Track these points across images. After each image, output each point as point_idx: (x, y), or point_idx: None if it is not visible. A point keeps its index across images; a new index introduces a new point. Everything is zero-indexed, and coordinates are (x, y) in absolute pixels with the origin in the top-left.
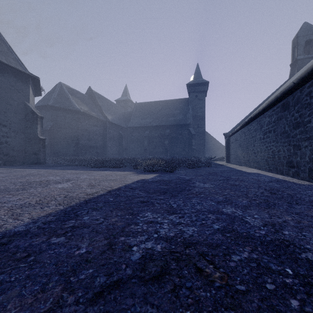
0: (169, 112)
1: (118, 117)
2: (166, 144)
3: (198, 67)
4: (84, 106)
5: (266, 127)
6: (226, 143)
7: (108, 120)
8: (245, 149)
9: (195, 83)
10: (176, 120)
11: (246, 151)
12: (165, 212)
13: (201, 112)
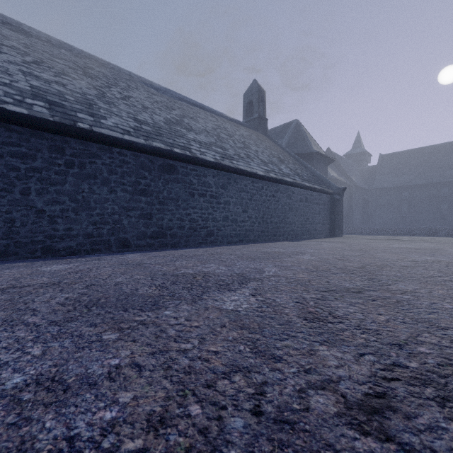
0: (445, 163)
1: (357, 178)
2: (442, 208)
3: None
4: (333, 173)
5: None
6: None
7: (355, 183)
8: None
9: None
10: None
11: None
12: None
13: None
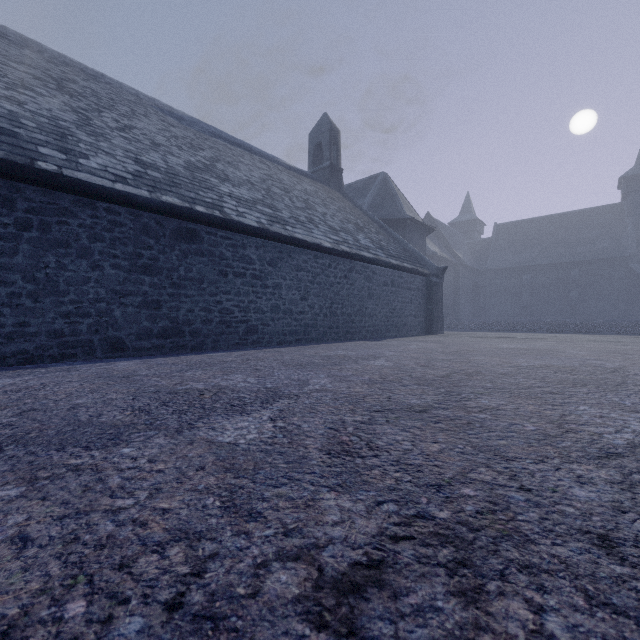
0: (575, 237)
1: (466, 254)
2: (572, 296)
3: None
4: (434, 247)
5: None
6: None
7: (462, 262)
8: None
9: None
10: (594, 250)
11: None
12: None
13: None
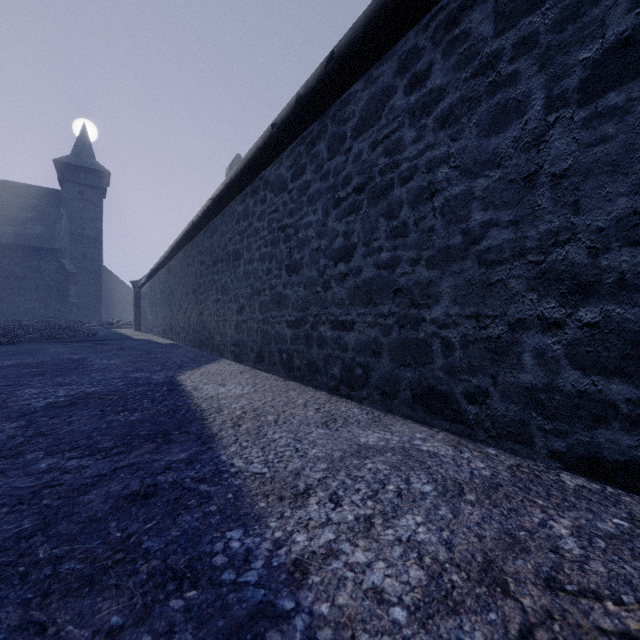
0: None
1: None
2: None
3: (85, 132)
4: None
5: (162, 287)
6: (135, 298)
7: None
8: (151, 311)
9: (77, 165)
10: (23, 234)
11: (152, 313)
12: (7, 360)
13: (94, 230)
